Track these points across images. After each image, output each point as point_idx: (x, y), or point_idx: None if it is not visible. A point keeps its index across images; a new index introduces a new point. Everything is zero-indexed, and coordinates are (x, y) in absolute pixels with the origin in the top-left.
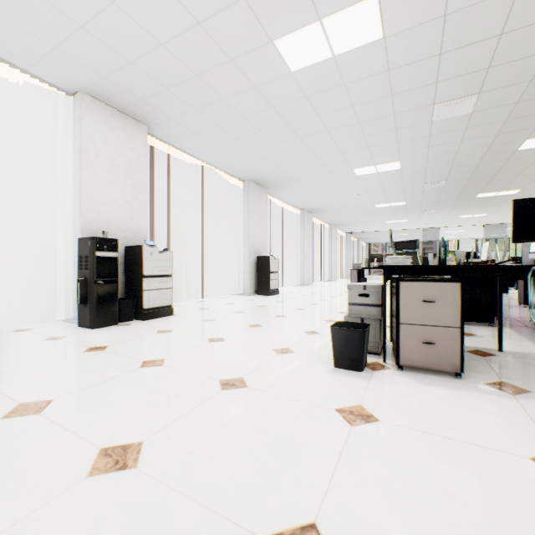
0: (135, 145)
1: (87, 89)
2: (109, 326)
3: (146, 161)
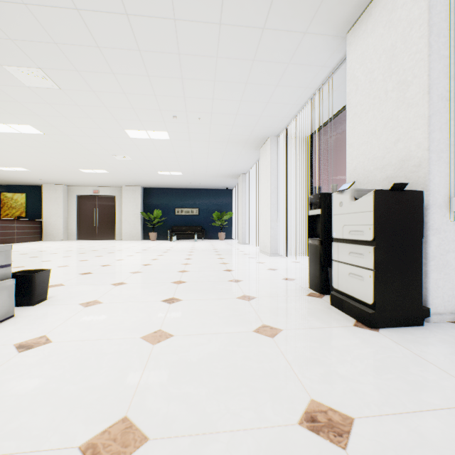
0: (401, 9)
1: (339, 35)
2: (314, 291)
3: (422, 9)
